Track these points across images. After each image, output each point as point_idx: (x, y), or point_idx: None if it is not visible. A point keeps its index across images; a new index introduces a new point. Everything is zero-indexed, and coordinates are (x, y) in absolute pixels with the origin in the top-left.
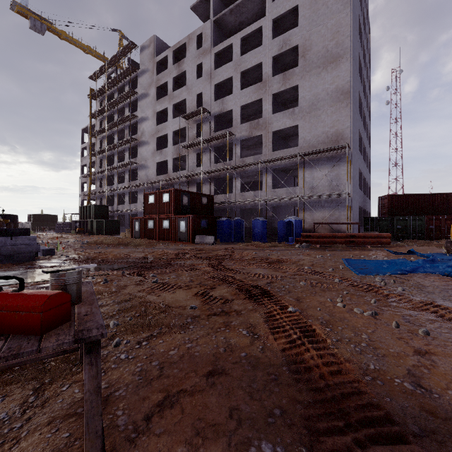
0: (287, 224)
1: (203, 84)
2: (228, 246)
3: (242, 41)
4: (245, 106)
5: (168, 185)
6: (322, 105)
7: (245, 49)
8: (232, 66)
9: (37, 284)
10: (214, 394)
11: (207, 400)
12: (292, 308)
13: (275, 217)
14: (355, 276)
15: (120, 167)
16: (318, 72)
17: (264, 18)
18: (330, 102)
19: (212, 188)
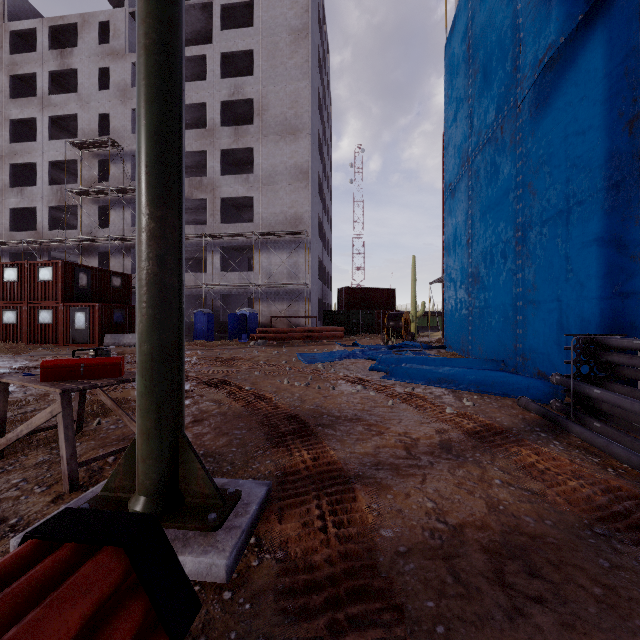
0: (240, 317)
1: (112, 102)
2: None
3: None
4: None
5: (38, 250)
6: (280, 180)
7: None
8: None
9: None
10: (201, 426)
11: (198, 428)
12: (249, 387)
13: (225, 308)
14: (304, 365)
15: None
16: (276, 140)
17: (210, 45)
18: (289, 179)
19: (127, 264)
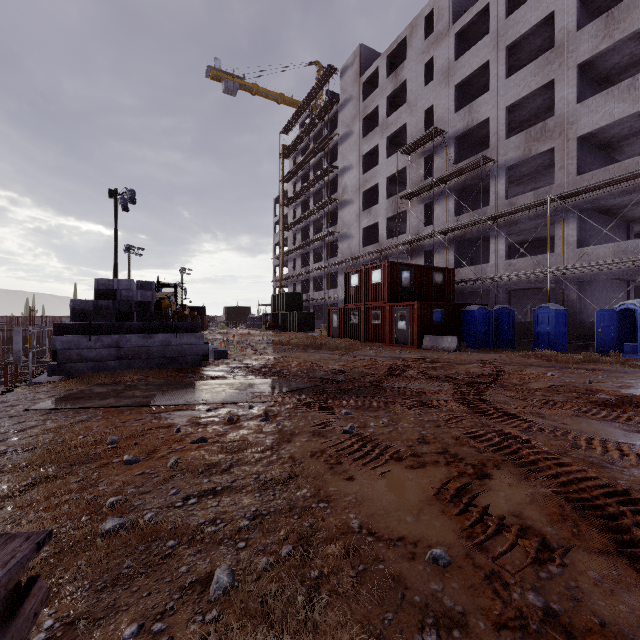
0: (619, 315)
1: (435, 91)
2: (485, 355)
3: None
4: (514, 107)
5: (379, 259)
6: None
7: (514, 4)
8: (487, 43)
9: (174, 410)
10: None
11: None
12: None
13: (584, 302)
14: None
15: (316, 240)
16: None
17: None
18: None
19: (450, 258)
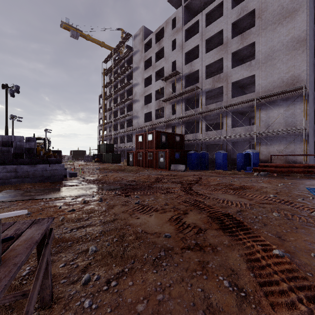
0: (245, 155)
1: (177, 54)
2: (196, 172)
3: (206, 16)
4: (208, 66)
5: (152, 129)
6: (277, 55)
7: (208, 22)
8: (198, 37)
9: (55, 200)
10: None
11: None
12: (279, 251)
13: (234, 150)
14: None
15: (121, 118)
16: (273, 28)
17: None
18: (286, 51)
19: (183, 130)
